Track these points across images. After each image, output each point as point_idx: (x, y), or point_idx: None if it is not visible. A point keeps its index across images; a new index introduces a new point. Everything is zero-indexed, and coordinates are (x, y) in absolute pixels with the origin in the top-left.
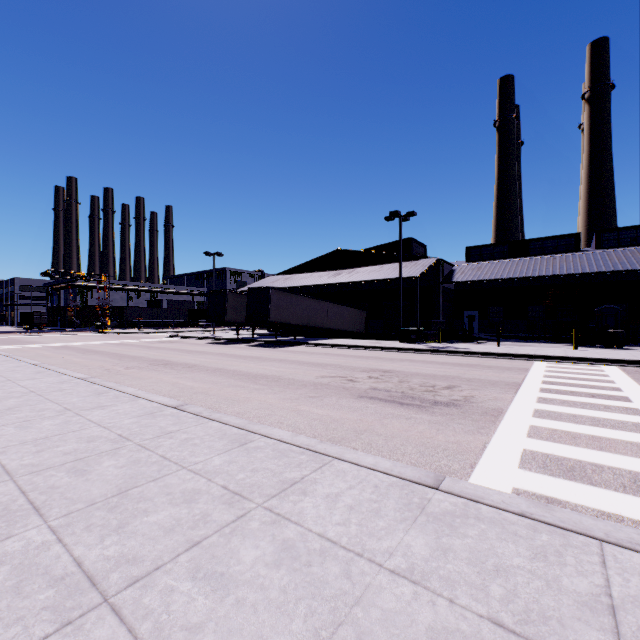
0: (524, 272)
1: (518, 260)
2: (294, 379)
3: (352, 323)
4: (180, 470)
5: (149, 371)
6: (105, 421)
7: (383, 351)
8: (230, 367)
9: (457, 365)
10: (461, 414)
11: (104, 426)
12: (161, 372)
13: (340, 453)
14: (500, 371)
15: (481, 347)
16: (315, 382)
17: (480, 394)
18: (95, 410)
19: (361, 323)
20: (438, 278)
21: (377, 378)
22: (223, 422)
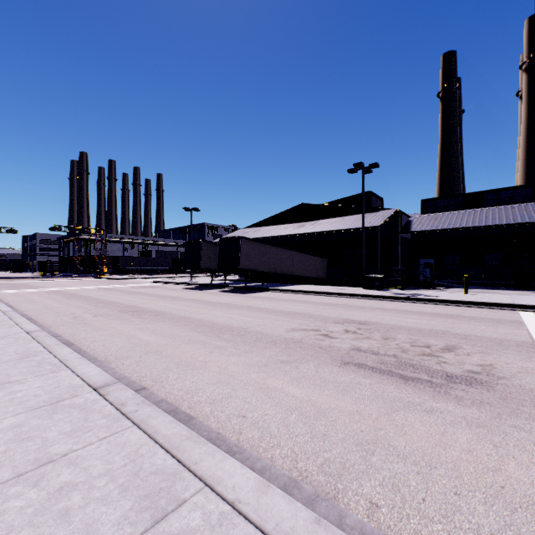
0: (483, 221)
1: (474, 210)
2: (262, 333)
3: (315, 270)
4: None
5: (114, 320)
6: None
7: (349, 298)
8: (197, 315)
9: (436, 315)
10: (503, 403)
11: None
12: (125, 321)
13: None
14: (491, 324)
15: (449, 294)
16: (286, 337)
17: (498, 361)
18: None
19: (323, 270)
20: (397, 228)
21: (355, 332)
22: (147, 432)
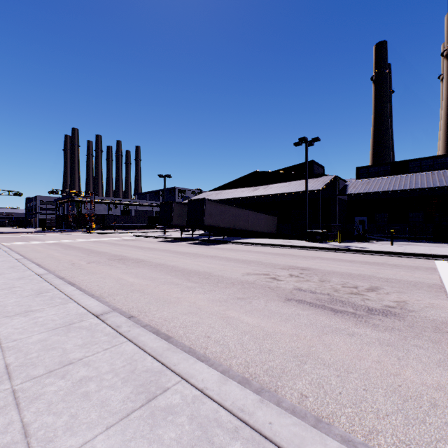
0: (408, 185)
1: (401, 176)
2: (223, 276)
3: (267, 226)
4: None
5: (104, 266)
6: (11, 337)
7: (294, 249)
8: (170, 263)
9: (365, 263)
10: (410, 329)
11: (3, 346)
12: (113, 267)
13: (297, 441)
14: (410, 270)
15: (377, 246)
16: (242, 280)
17: (411, 299)
18: (16, 317)
19: (273, 226)
20: (335, 191)
21: (298, 276)
22: (138, 345)
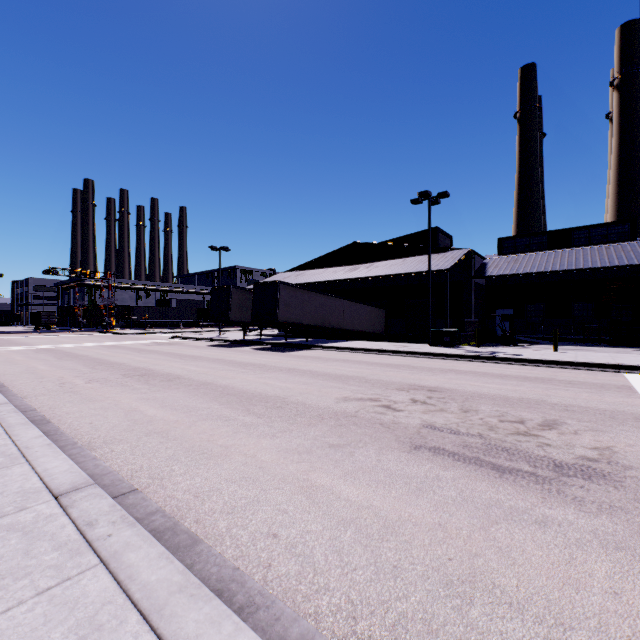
0: (573, 264)
1: (562, 251)
2: (305, 404)
3: (370, 323)
4: None
5: (113, 387)
6: None
7: (413, 357)
8: (222, 380)
9: (523, 379)
10: None
11: None
12: (127, 389)
13: None
14: (595, 391)
15: (535, 352)
16: (336, 410)
17: (618, 443)
18: None
19: (380, 323)
20: (469, 272)
21: (425, 403)
22: (117, 577)
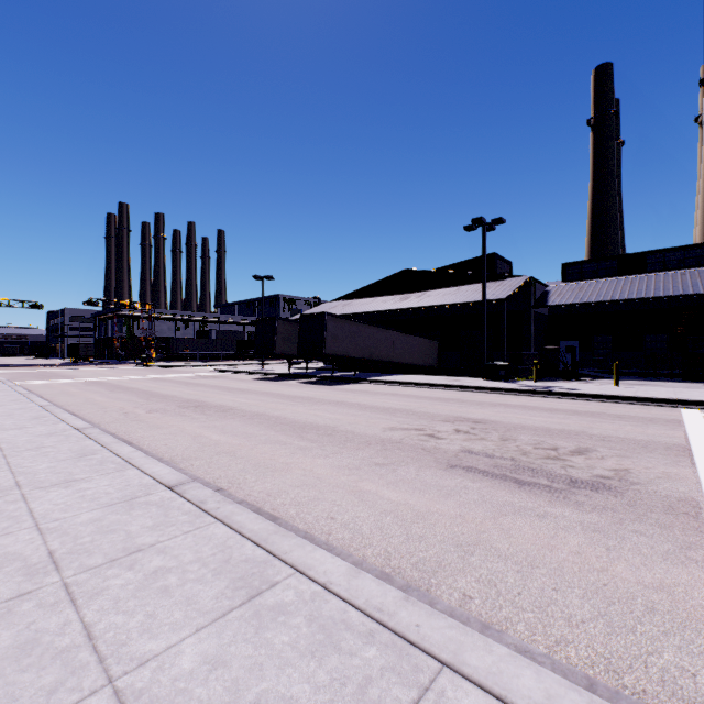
0: (643, 292)
1: (632, 277)
2: (353, 432)
3: (422, 356)
4: (96, 692)
5: (173, 416)
6: (51, 515)
7: (465, 391)
8: (273, 412)
9: (572, 413)
10: (630, 509)
11: (42, 528)
12: (187, 418)
13: (453, 647)
14: (641, 424)
15: (594, 387)
16: (382, 438)
17: (637, 466)
18: (54, 489)
19: (433, 356)
20: (529, 301)
21: (468, 433)
22: (233, 527)
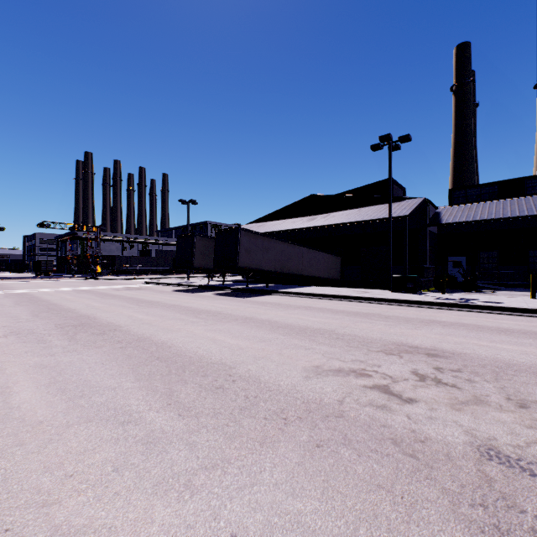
0: (534, 210)
1: (517, 199)
2: (259, 381)
3: (327, 269)
4: None
5: (24, 343)
6: None
7: (378, 304)
8: (162, 334)
9: None
10: None
11: None
12: (38, 346)
13: None
14: None
15: (513, 300)
16: (307, 398)
17: None
18: None
19: (336, 270)
20: (424, 220)
21: (440, 382)
22: None
